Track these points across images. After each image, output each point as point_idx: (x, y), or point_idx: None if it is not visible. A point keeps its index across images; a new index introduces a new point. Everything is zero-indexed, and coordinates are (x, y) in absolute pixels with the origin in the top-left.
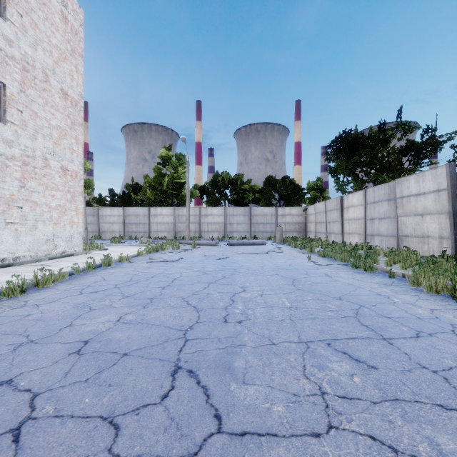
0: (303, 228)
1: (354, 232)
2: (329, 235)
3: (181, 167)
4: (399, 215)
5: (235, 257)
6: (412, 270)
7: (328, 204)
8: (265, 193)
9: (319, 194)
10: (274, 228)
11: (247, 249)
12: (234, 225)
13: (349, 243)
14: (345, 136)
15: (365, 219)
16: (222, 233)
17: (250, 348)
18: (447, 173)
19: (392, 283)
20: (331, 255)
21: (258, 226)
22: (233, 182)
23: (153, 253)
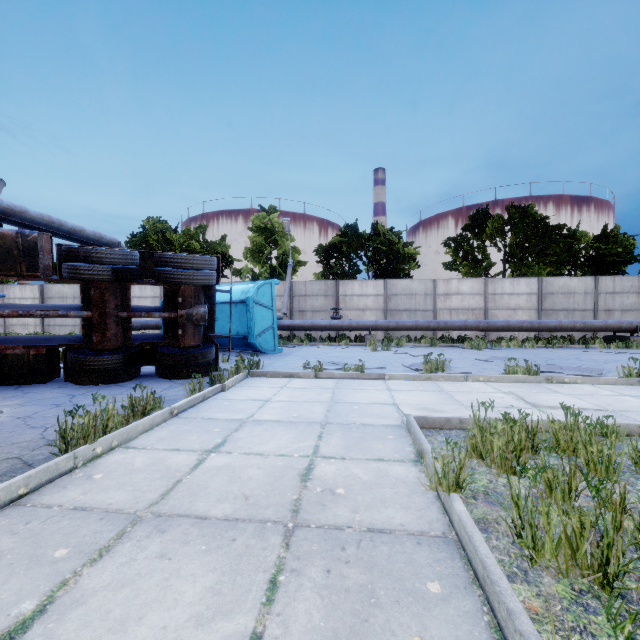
0: None
1: None
2: None
3: None
4: None
5: None
6: None
7: None
8: None
9: None
10: None
11: None
12: None
13: None
14: None
15: None
16: None
17: None
18: (39, 289)
19: None
20: None
21: None
22: None
23: None
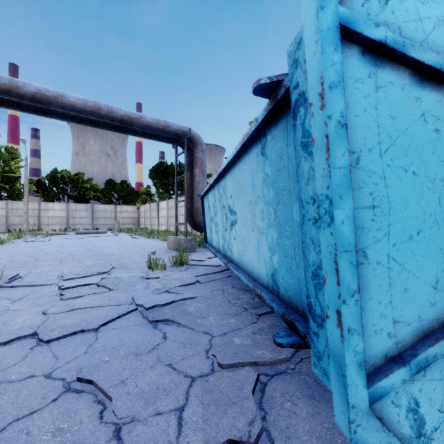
0: (137, 222)
1: (164, 224)
2: (152, 226)
3: (14, 161)
4: (178, 215)
5: (88, 238)
6: (162, 235)
7: (151, 206)
8: (107, 193)
9: (148, 198)
10: (114, 222)
11: (93, 235)
12: (77, 219)
13: (161, 230)
14: (161, 165)
15: (168, 216)
16: (64, 226)
17: (104, 248)
18: None
19: (156, 240)
20: (143, 234)
21: (100, 220)
22: (74, 180)
23: (16, 239)
